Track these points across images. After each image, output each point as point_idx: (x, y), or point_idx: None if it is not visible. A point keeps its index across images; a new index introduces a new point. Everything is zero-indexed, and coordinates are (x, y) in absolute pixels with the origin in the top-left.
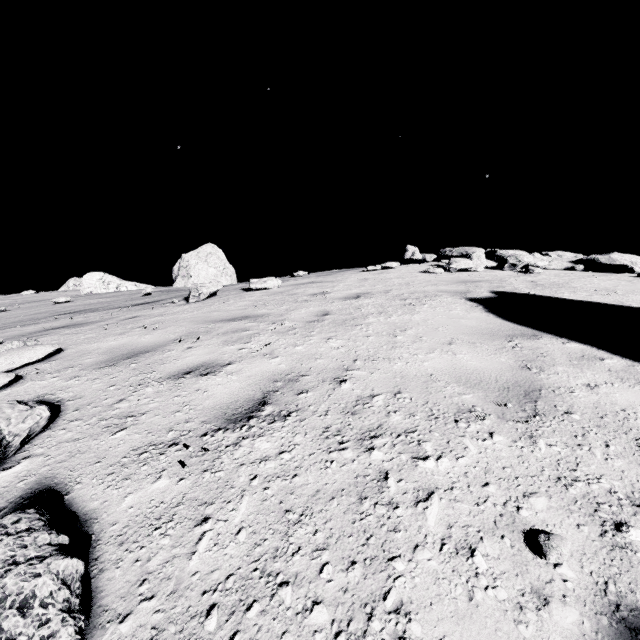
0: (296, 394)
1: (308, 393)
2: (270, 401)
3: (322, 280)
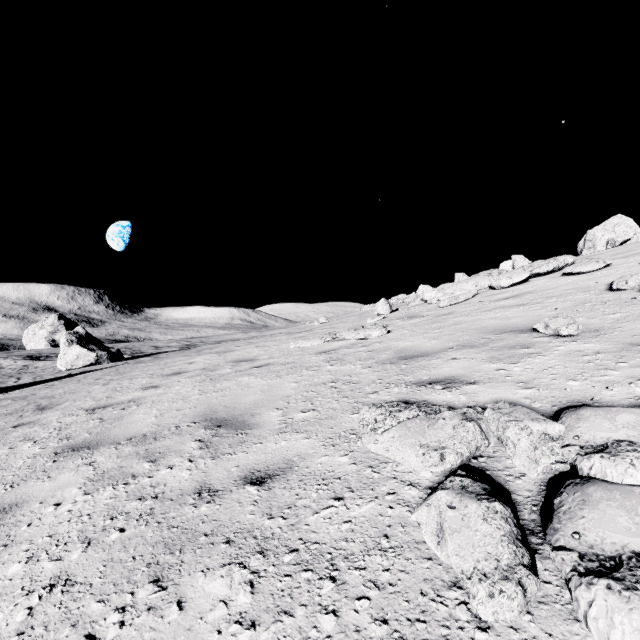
0: None
1: None
2: None
3: None
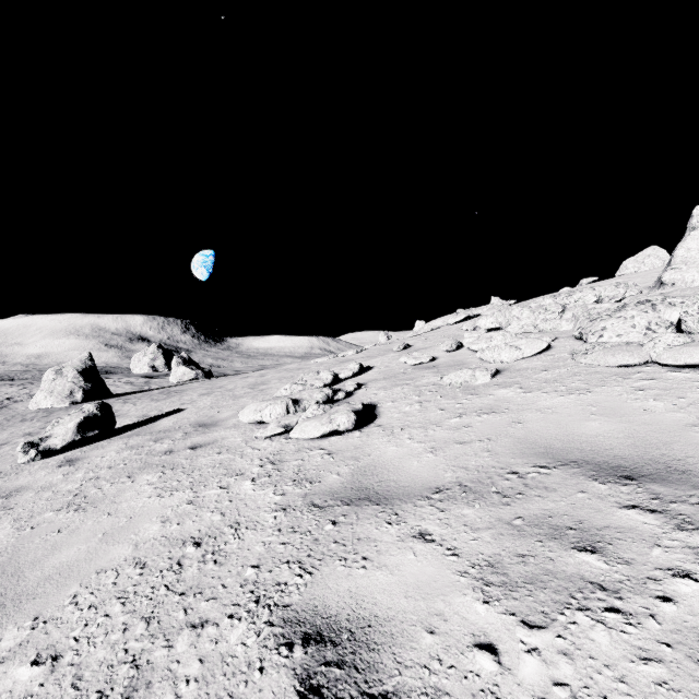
0: None
1: None
2: None
3: None
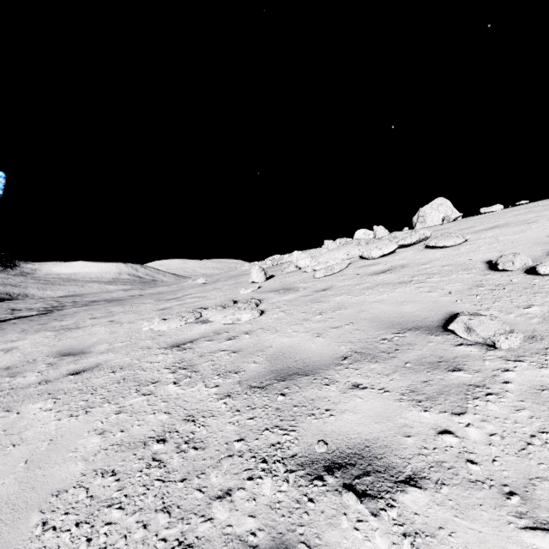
0: (507, 225)
1: (512, 224)
2: (497, 227)
3: (539, 202)
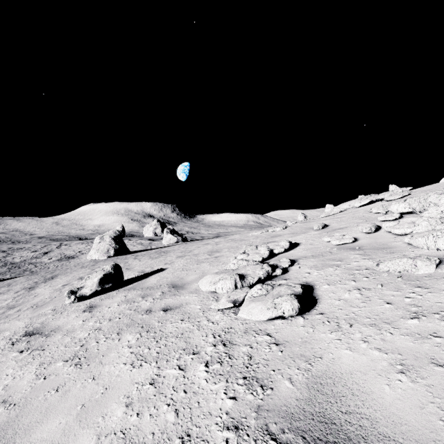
0: None
1: None
2: None
3: None
